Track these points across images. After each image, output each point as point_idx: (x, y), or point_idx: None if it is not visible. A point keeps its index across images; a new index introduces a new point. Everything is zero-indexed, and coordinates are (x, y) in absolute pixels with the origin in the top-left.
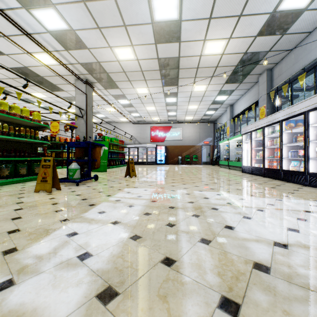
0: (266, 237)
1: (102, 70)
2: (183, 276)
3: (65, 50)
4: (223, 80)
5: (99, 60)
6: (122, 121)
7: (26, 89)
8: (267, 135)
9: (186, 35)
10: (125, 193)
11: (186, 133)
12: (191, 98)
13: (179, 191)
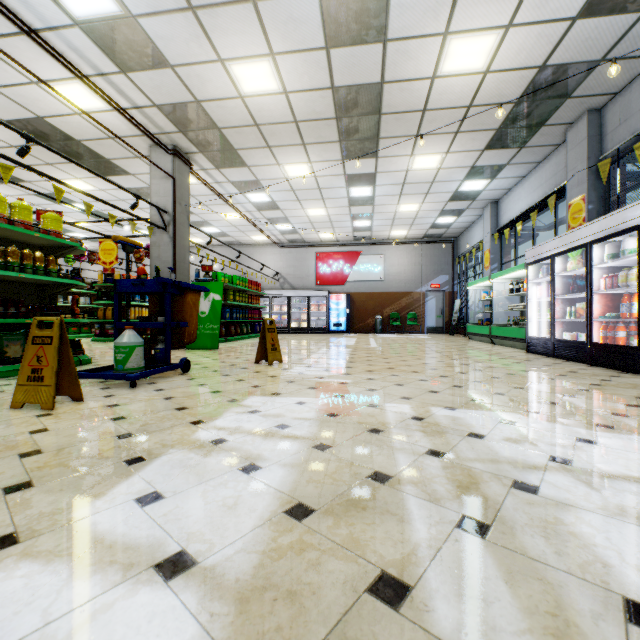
0: None
1: (208, 121)
2: None
3: (120, 72)
4: (481, 142)
5: (198, 95)
6: (256, 242)
7: (49, 172)
8: (600, 263)
9: (402, 22)
10: (245, 413)
11: (393, 267)
12: (405, 188)
13: (390, 410)
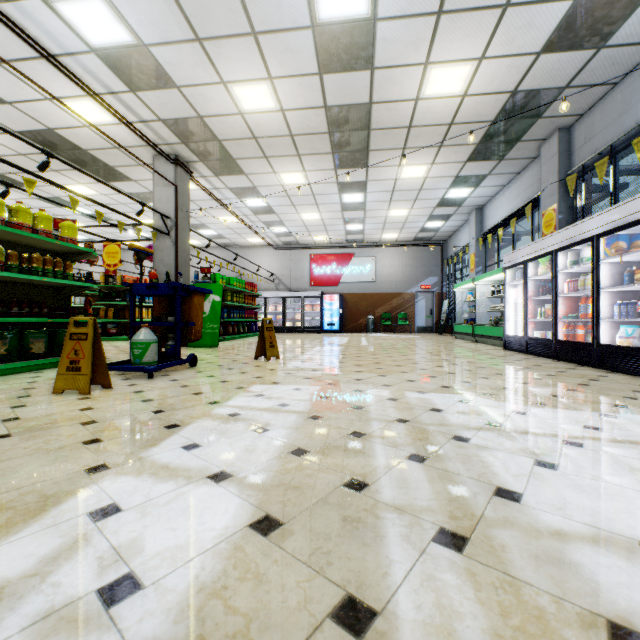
0: (613, 528)
1: (209, 134)
2: None
3: (130, 91)
4: (463, 155)
5: (201, 112)
6: (251, 244)
7: (53, 178)
8: (563, 269)
9: (387, 54)
10: (252, 397)
11: (385, 269)
12: (395, 194)
13: (372, 393)
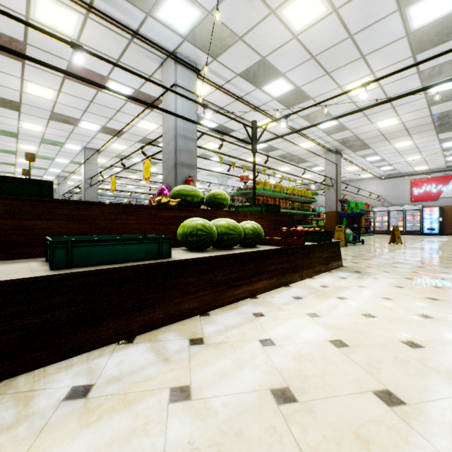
0: None
1: (357, 139)
2: None
3: (327, 135)
4: None
5: (356, 133)
6: (362, 178)
7: (276, 167)
8: None
9: None
10: (403, 251)
11: None
12: None
13: None
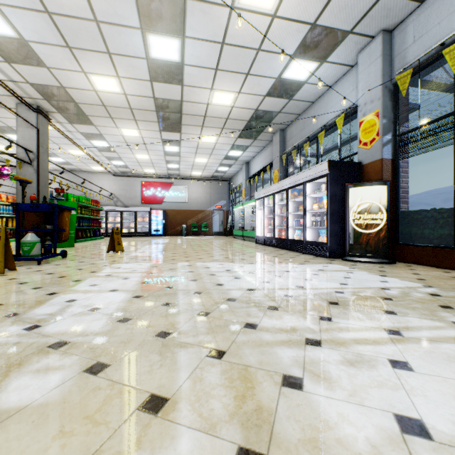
0: (244, 287)
1: (68, 97)
2: (178, 308)
3: (5, 61)
4: (235, 134)
5: (64, 84)
6: (94, 170)
7: None
8: (277, 202)
9: (191, 80)
10: (115, 268)
11: (194, 194)
12: (198, 150)
13: (180, 264)
